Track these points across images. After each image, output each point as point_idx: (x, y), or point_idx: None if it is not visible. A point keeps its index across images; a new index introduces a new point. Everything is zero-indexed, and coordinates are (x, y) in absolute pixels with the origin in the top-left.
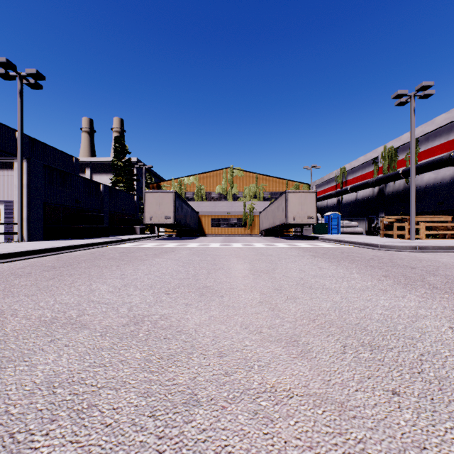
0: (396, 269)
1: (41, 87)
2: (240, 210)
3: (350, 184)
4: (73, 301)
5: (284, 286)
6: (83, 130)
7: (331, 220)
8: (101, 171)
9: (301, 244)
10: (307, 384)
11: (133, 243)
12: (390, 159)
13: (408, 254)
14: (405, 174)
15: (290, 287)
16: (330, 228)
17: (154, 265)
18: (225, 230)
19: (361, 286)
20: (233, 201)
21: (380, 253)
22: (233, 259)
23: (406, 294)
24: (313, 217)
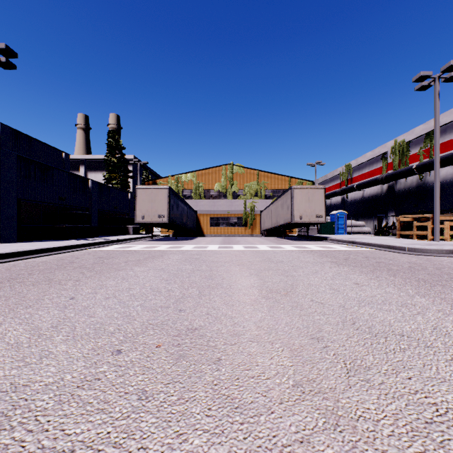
0: None
1: (14, 67)
2: (240, 208)
3: (355, 182)
4: None
5: (323, 327)
6: (78, 126)
7: (337, 219)
8: (96, 168)
9: (311, 246)
10: None
11: (120, 245)
12: (401, 154)
13: (450, 260)
14: (419, 170)
15: (336, 331)
16: (337, 227)
17: (128, 279)
18: (224, 230)
19: None
20: (232, 199)
21: (414, 259)
22: (234, 269)
23: None
24: (321, 216)
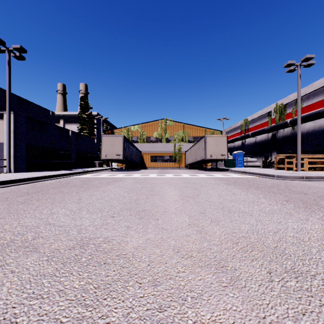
0: (293, 194)
1: (24, 58)
2: (171, 149)
3: (251, 131)
4: (33, 224)
5: (207, 209)
6: (58, 92)
7: (237, 157)
8: (71, 121)
9: (217, 174)
10: (243, 323)
11: (92, 174)
12: (280, 112)
13: (298, 182)
14: (292, 123)
15: (212, 211)
16: (237, 162)
17: (106, 191)
18: (160, 164)
19: (270, 210)
20: (166, 143)
21: (277, 182)
22: (166, 187)
23: (308, 217)
24: (225, 154)
